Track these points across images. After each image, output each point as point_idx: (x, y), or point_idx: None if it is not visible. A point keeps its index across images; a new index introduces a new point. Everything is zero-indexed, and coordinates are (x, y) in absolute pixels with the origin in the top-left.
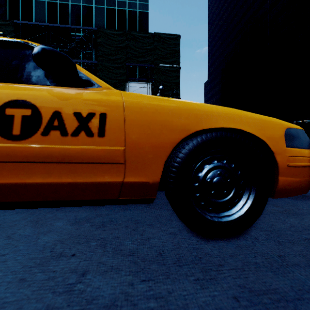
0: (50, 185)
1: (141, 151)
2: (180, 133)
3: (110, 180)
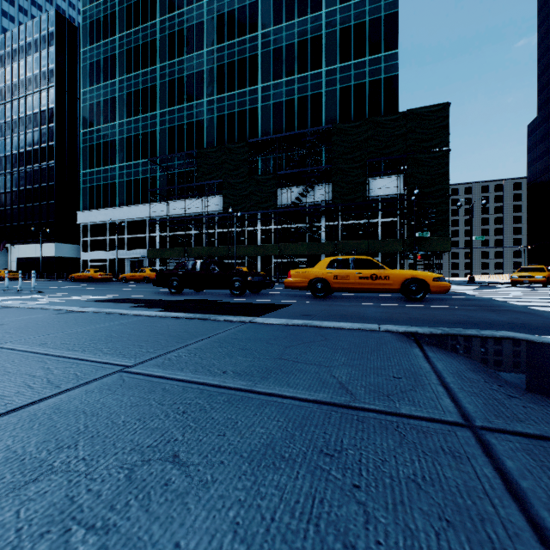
0: (379, 288)
1: (396, 282)
2: (404, 279)
3: (390, 288)
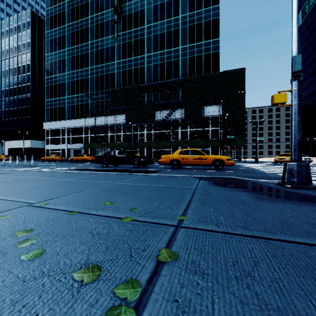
0: (202, 164)
1: (210, 161)
2: (213, 159)
3: (207, 163)
